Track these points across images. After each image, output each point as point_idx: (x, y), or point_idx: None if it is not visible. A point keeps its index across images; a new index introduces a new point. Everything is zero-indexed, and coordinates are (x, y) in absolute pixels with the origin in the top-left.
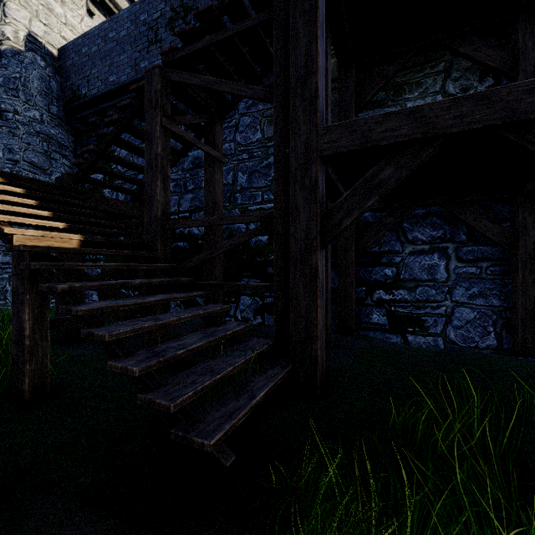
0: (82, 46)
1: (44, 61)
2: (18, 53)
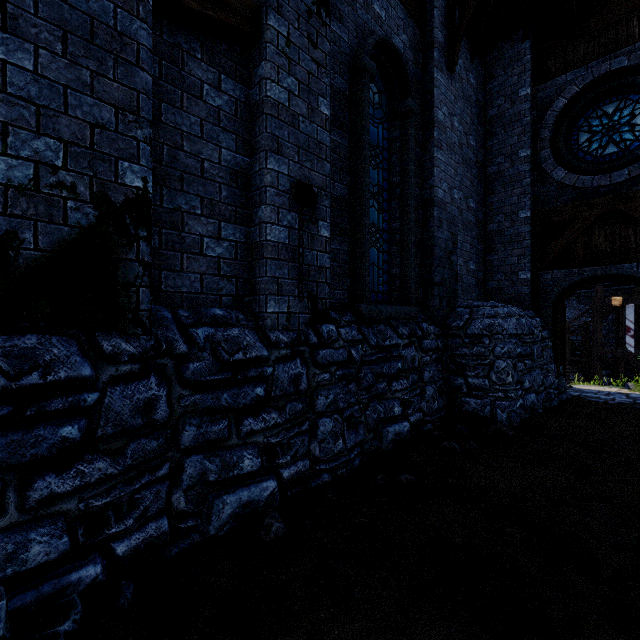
0: None
1: None
2: None
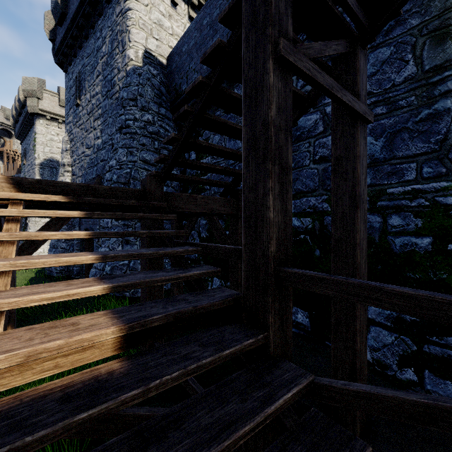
0: (182, 46)
1: (156, 71)
2: (138, 69)
